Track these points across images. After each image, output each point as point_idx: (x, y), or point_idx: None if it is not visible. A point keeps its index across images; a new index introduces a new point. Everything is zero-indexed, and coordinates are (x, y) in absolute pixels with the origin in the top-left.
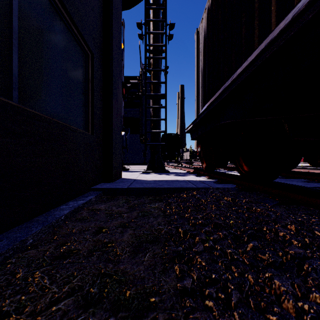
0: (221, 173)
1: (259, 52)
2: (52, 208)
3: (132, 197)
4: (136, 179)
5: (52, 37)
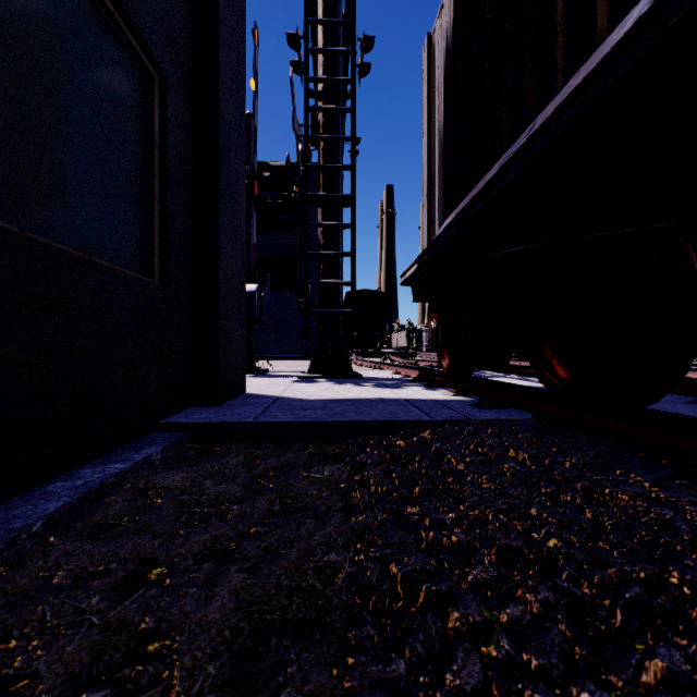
0: (488, 381)
1: (634, 24)
2: (15, 494)
3: (264, 448)
4: (281, 396)
5: (29, 2)
